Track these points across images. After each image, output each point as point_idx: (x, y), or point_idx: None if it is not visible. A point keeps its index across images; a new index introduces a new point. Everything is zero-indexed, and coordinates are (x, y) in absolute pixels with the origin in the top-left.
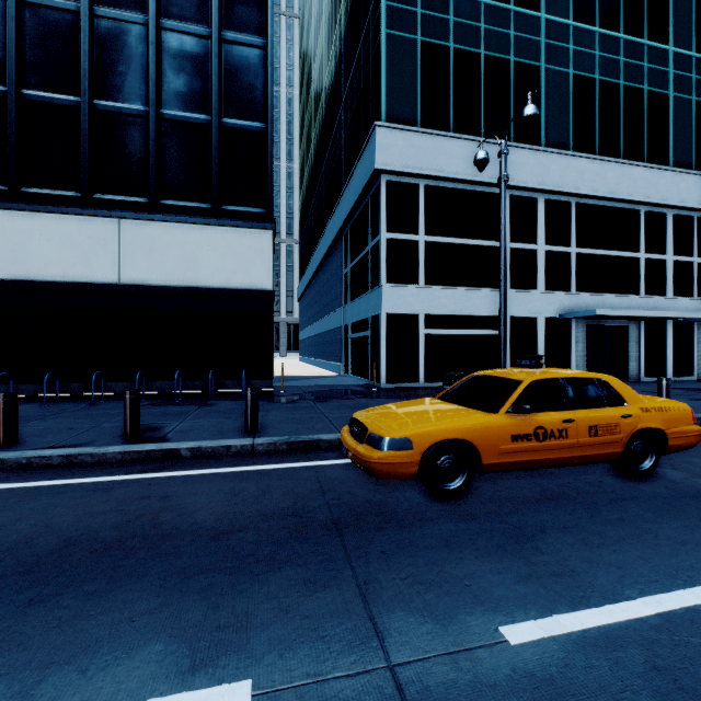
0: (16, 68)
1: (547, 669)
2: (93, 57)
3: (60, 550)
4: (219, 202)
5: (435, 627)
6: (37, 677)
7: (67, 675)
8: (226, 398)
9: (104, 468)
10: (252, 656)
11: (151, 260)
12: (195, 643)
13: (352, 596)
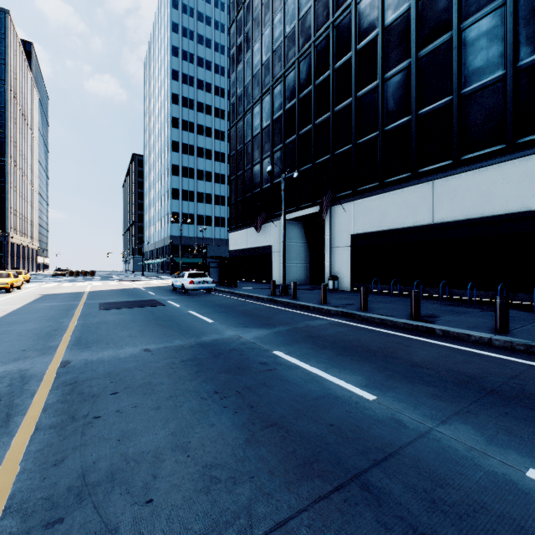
0: (382, 119)
1: (531, 491)
2: (417, 86)
3: (356, 346)
4: (513, 138)
5: (481, 440)
6: (330, 367)
7: (336, 370)
8: (517, 308)
9: (393, 328)
10: (383, 394)
11: (454, 203)
12: (370, 383)
13: (450, 409)
